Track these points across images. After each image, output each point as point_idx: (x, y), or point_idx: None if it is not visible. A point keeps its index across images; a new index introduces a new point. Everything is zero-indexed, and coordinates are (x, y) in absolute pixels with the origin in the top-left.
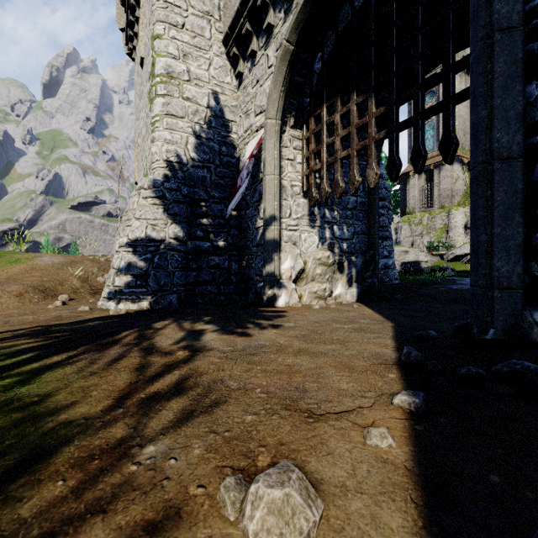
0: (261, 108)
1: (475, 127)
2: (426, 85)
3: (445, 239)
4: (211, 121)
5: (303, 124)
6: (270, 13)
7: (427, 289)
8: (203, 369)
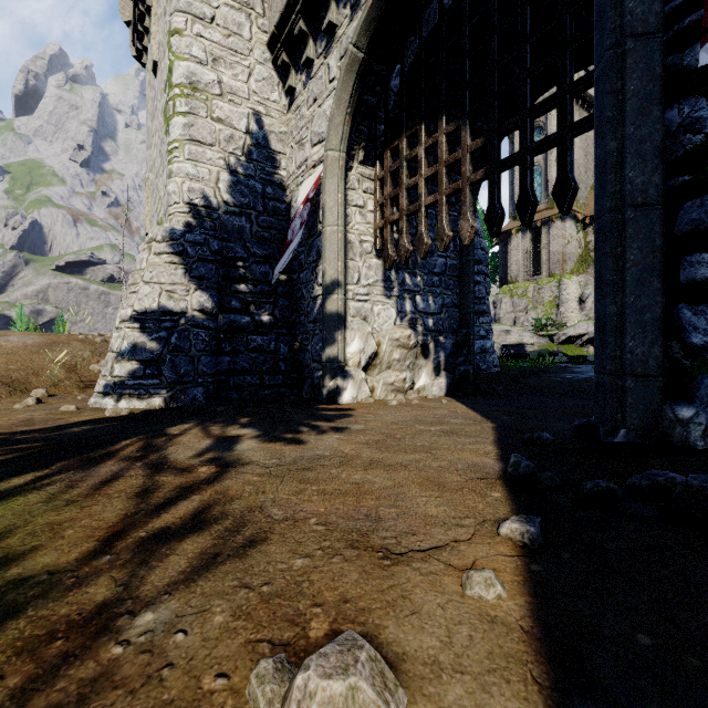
0: (319, 135)
1: (601, 163)
2: (536, 110)
3: (556, 315)
4: (251, 152)
5: (376, 160)
6: (331, 8)
7: (535, 379)
8: (234, 492)
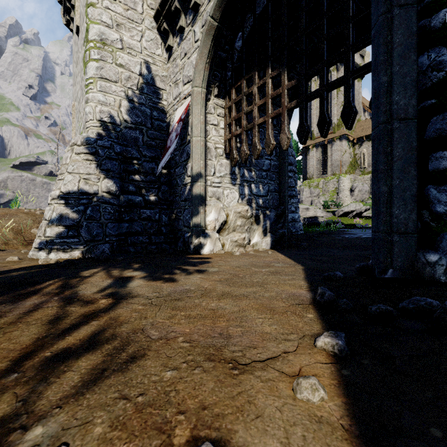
0: (188, 77)
1: (376, 92)
2: (330, 62)
3: (336, 199)
4: (143, 88)
5: (226, 95)
6: None
7: (326, 238)
8: (124, 318)
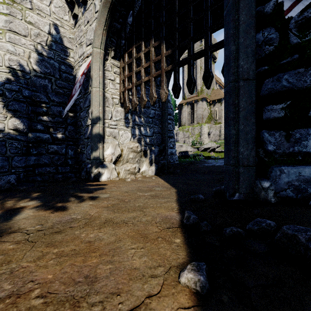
0: (90, 40)
1: (227, 58)
2: (195, 38)
3: (200, 139)
4: (52, 45)
5: (121, 58)
6: None
7: (193, 166)
8: None
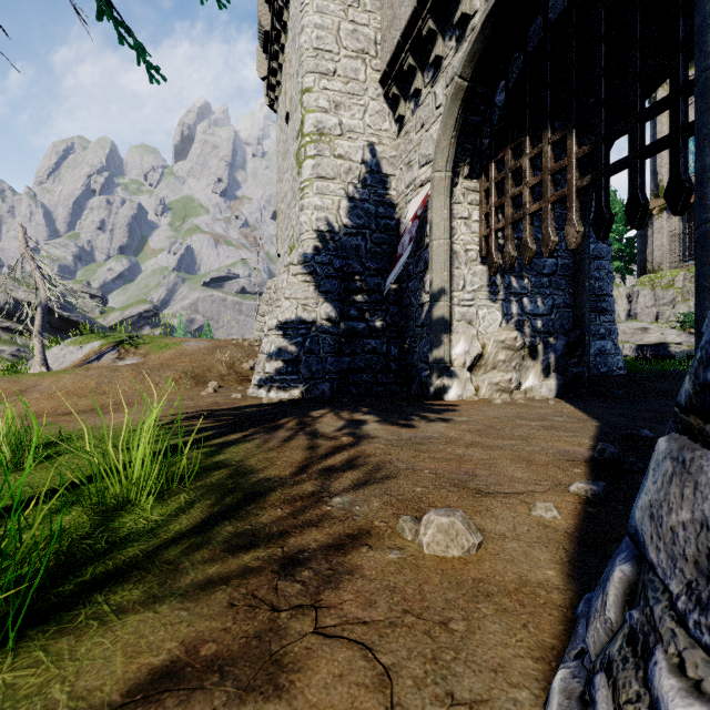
0: (426, 157)
1: (699, 177)
2: (646, 114)
3: None
4: (366, 178)
5: (481, 172)
6: (438, 43)
7: (668, 383)
8: (369, 452)
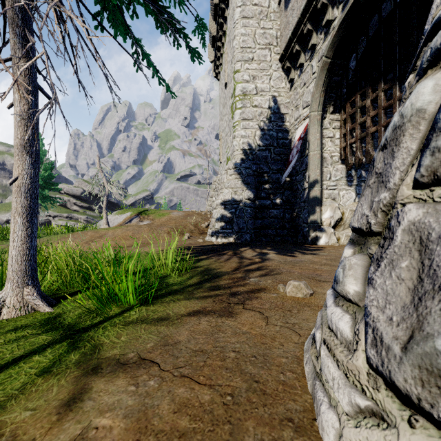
0: (306, 103)
1: None
2: None
3: None
4: (271, 117)
5: (341, 109)
6: (313, 37)
7: None
8: (269, 265)
